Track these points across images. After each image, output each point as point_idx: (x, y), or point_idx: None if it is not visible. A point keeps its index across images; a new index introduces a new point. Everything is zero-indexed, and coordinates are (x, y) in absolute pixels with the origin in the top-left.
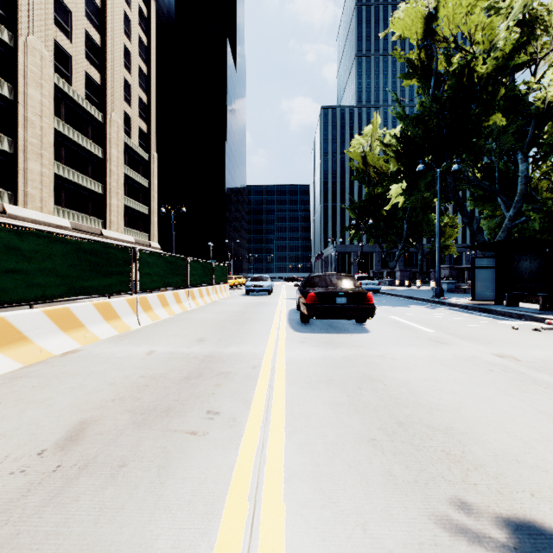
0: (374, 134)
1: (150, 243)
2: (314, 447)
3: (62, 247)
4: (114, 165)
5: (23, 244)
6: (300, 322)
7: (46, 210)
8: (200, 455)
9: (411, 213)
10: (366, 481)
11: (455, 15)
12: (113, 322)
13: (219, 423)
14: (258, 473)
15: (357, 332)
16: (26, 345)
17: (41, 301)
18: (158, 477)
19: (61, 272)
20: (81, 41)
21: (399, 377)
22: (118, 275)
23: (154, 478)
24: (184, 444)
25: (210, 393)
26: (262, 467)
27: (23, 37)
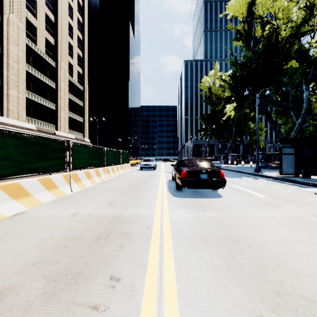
0: (215, 75)
1: (84, 139)
2: None
3: (13, 140)
4: (62, 93)
5: None
6: (175, 189)
7: (21, 119)
8: None
9: (237, 122)
10: None
11: (266, 2)
12: (53, 191)
13: (120, 293)
14: None
15: (214, 197)
16: None
17: None
18: None
19: (13, 158)
20: (42, 19)
21: (256, 237)
22: (57, 159)
23: None
24: None
25: (114, 255)
26: None
27: (7, 15)
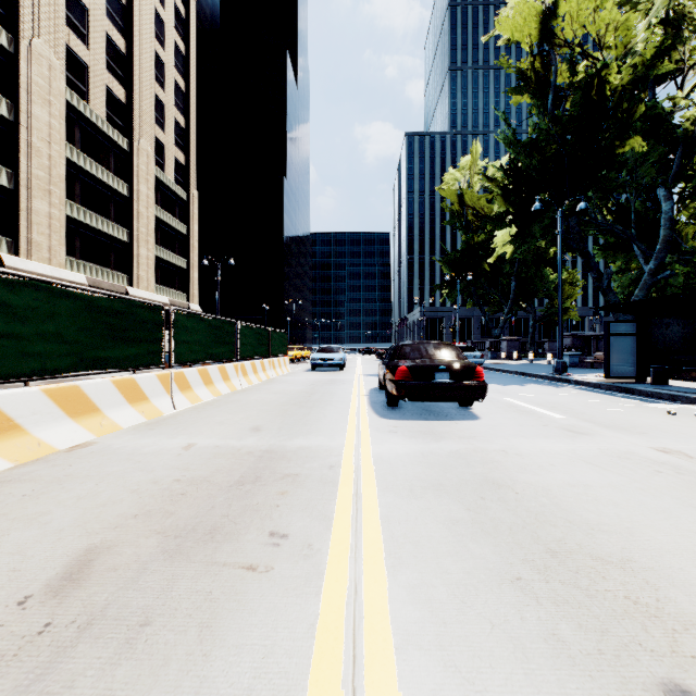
0: (473, 167)
1: (189, 305)
2: (433, 591)
3: (70, 304)
4: (143, 205)
5: (15, 298)
6: (385, 405)
7: (55, 262)
8: (263, 606)
9: (521, 267)
10: (523, 652)
11: (580, 12)
12: (139, 405)
13: (289, 552)
14: (354, 636)
15: (463, 418)
16: (18, 436)
17: (39, 376)
18: (199, 644)
19: (68, 338)
20: (101, 48)
21: (534, 481)
22: (146, 342)
23: (193, 645)
24: (238, 587)
25: (272, 505)
26: (358, 625)
27: (26, 41)
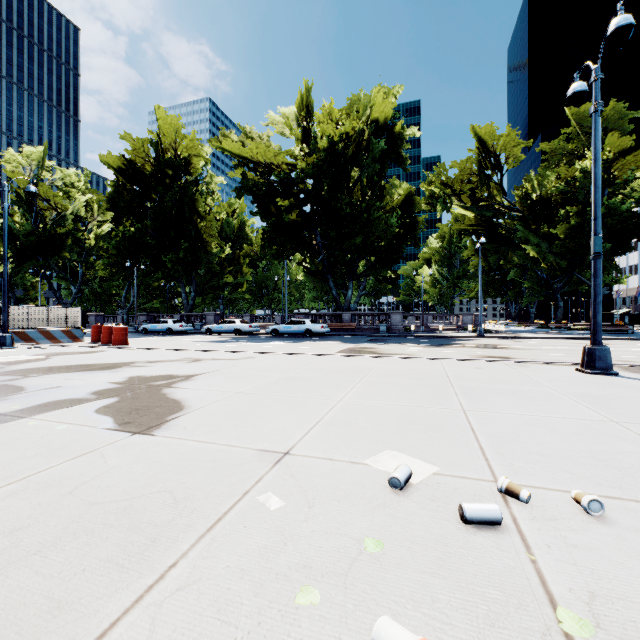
0: None
1: None
2: None
3: None
4: None
5: None
6: None
7: None
8: None
9: None
10: None
11: (48, 193)
12: None
13: None
14: None
15: None
16: None
17: None
18: None
19: None
20: None
21: None
22: None
23: None
24: None
25: None
26: None
27: None
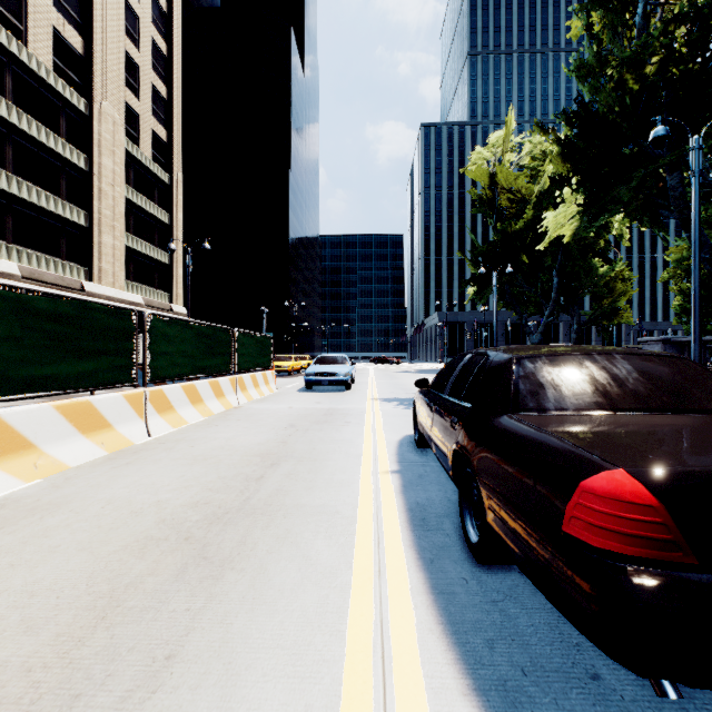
0: (507, 142)
1: (171, 306)
2: None
3: None
4: (107, 183)
5: None
6: (466, 552)
7: None
8: None
9: (565, 261)
10: None
11: None
12: None
13: None
14: None
15: None
16: None
17: None
18: None
19: None
20: None
21: None
22: None
23: None
24: None
25: None
26: None
27: None
